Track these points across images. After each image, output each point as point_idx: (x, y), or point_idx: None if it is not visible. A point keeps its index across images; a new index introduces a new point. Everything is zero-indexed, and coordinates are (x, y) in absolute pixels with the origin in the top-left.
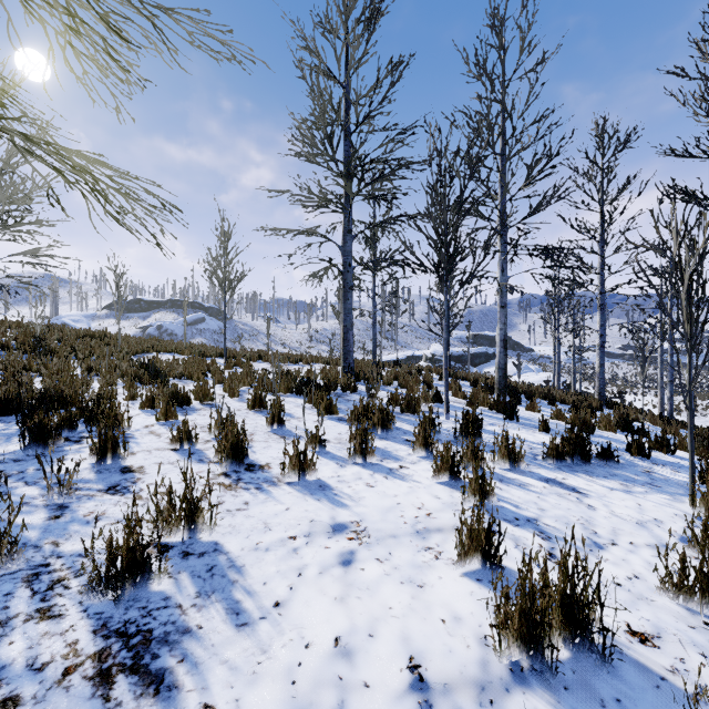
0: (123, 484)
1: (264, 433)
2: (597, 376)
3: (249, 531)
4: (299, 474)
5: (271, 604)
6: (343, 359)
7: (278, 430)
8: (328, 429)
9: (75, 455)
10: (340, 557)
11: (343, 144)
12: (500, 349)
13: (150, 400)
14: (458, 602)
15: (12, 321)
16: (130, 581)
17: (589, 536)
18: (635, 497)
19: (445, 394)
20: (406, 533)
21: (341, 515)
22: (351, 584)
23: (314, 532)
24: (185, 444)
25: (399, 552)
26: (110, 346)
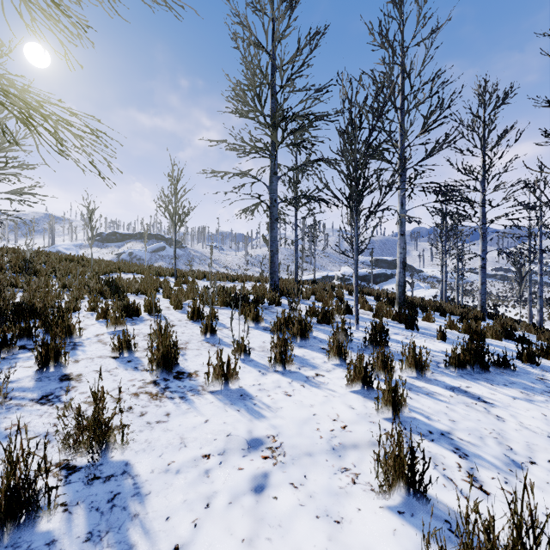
0: (56, 393)
1: (197, 342)
2: (479, 292)
3: (164, 447)
4: (222, 384)
5: (170, 549)
6: (270, 278)
7: (210, 339)
8: (254, 338)
9: (24, 363)
10: (253, 482)
11: (270, 102)
12: (400, 270)
13: (105, 312)
14: (380, 545)
15: (9, 248)
16: (12, 521)
17: (506, 453)
18: (538, 407)
19: (355, 308)
20: (321, 450)
21: (258, 428)
22: (262, 519)
23: (229, 449)
24: (125, 352)
25: (314, 474)
26: (85, 267)
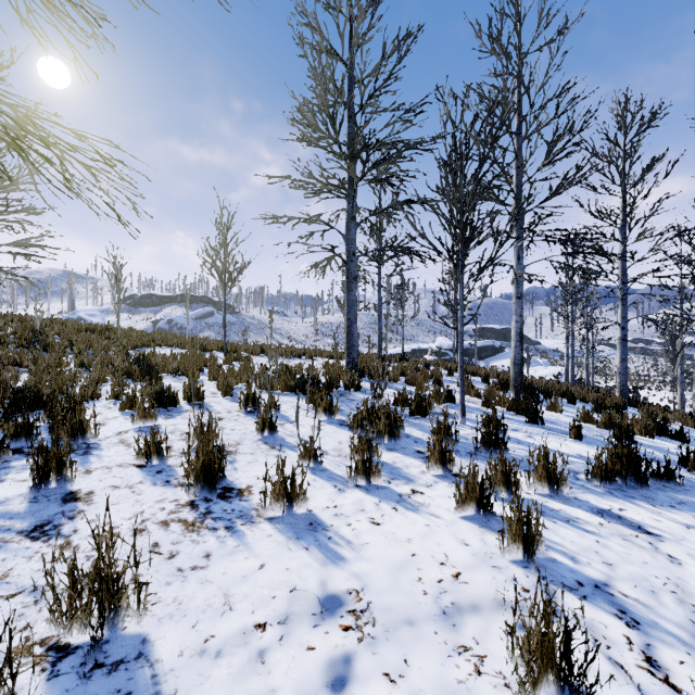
0: (56, 521)
1: (252, 442)
2: (618, 371)
3: (200, 612)
4: (283, 508)
5: None
6: (347, 354)
7: (269, 438)
8: (327, 436)
9: (18, 474)
10: (329, 671)
11: (347, 126)
12: (515, 343)
13: (131, 401)
14: None
15: (14, 315)
16: None
17: (693, 618)
18: None
19: (461, 395)
20: (427, 615)
21: (335, 578)
22: None
23: (293, 613)
24: (154, 459)
25: (419, 657)
26: (110, 340)
